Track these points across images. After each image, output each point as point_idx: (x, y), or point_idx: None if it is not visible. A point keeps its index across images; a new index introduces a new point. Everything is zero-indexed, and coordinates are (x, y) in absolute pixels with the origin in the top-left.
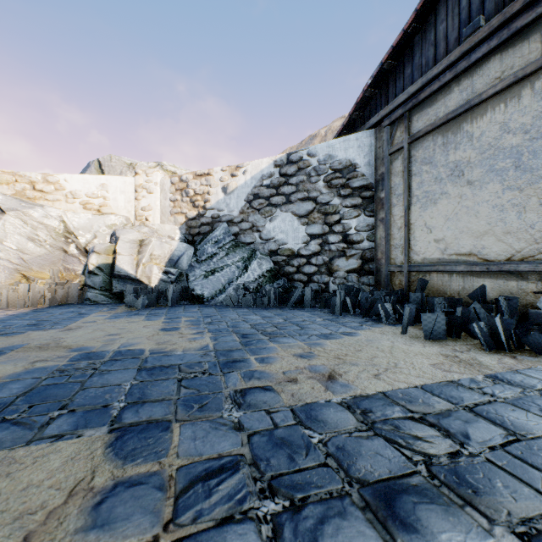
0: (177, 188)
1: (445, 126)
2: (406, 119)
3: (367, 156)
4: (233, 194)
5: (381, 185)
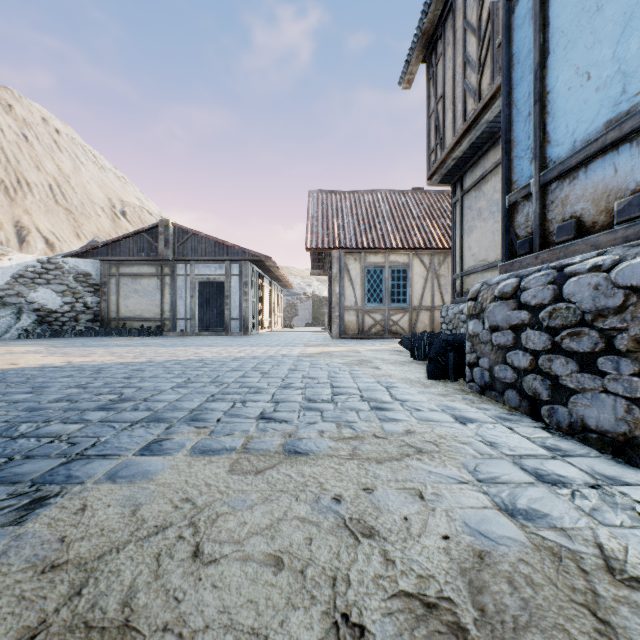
0: None
1: (133, 276)
2: (118, 267)
3: (97, 271)
4: None
5: (105, 286)
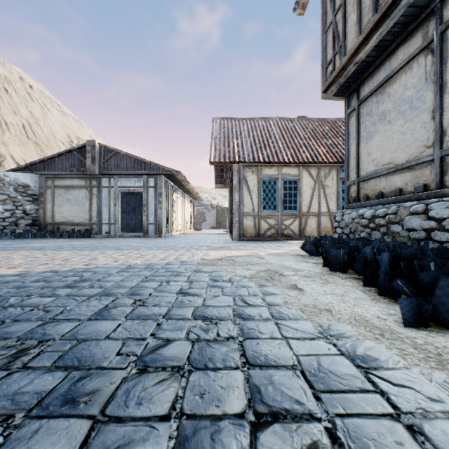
0: None
1: (66, 188)
2: (53, 180)
3: (35, 184)
4: None
5: (42, 195)
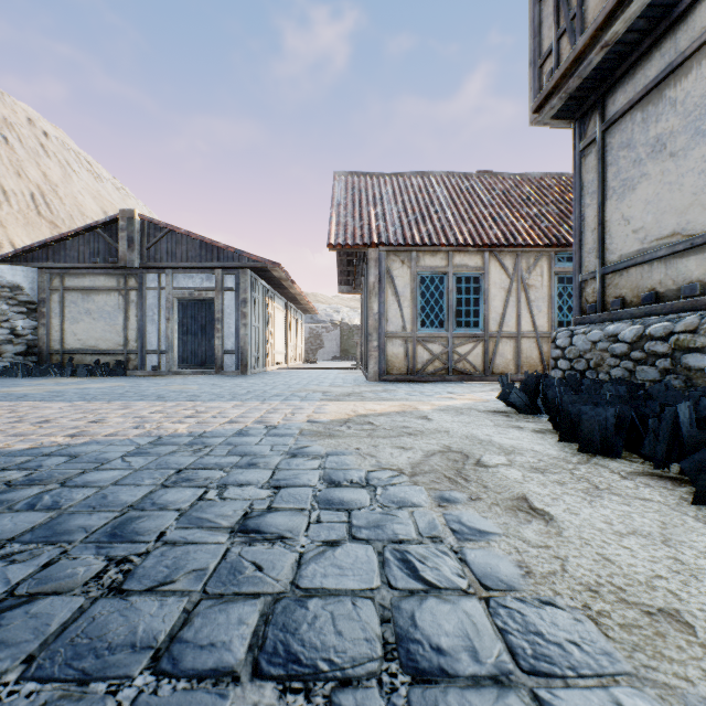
0: None
1: (84, 291)
2: (62, 277)
3: (32, 284)
4: None
5: (44, 304)
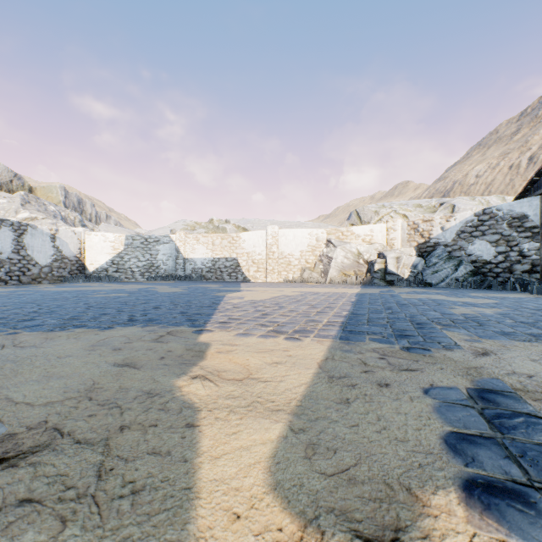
0: (411, 228)
1: None
2: None
3: (534, 210)
4: (447, 231)
5: None
